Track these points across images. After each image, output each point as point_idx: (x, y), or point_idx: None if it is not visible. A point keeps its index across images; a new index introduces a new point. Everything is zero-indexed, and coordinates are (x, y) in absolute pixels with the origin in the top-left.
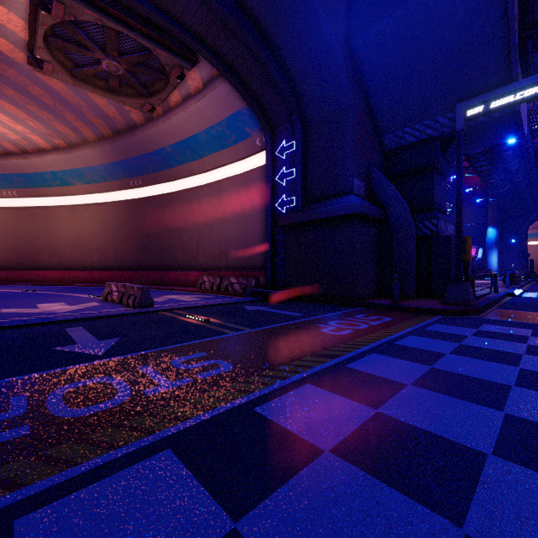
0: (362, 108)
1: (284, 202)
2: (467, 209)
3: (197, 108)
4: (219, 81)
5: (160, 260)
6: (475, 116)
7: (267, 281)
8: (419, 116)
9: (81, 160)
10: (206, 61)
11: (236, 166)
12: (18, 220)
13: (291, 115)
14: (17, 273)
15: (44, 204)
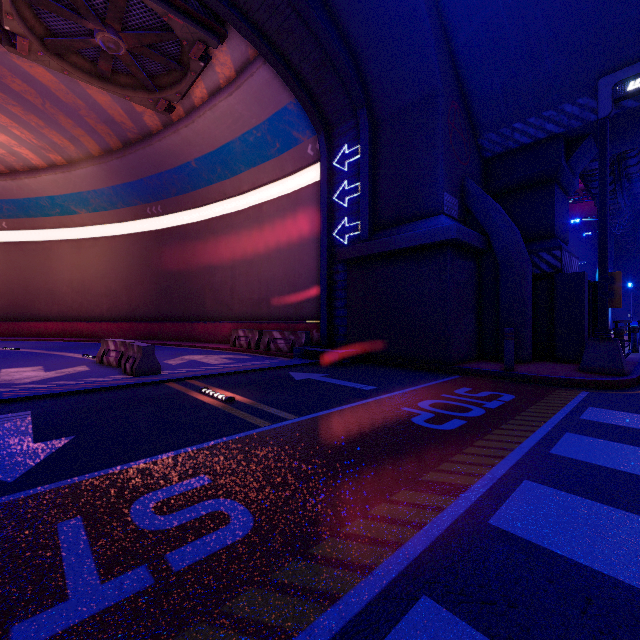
0: (455, 94)
1: (345, 229)
2: (571, 246)
3: (229, 106)
4: (257, 64)
5: (184, 308)
6: (629, 94)
7: (322, 336)
8: (537, 105)
9: (84, 182)
10: (239, 37)
11: (281, 185)
12: (9, 259)
13: (355, 110)
14: (7, 325)
15: (41, 239)
